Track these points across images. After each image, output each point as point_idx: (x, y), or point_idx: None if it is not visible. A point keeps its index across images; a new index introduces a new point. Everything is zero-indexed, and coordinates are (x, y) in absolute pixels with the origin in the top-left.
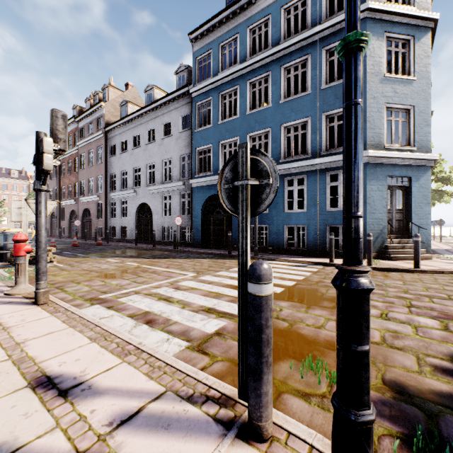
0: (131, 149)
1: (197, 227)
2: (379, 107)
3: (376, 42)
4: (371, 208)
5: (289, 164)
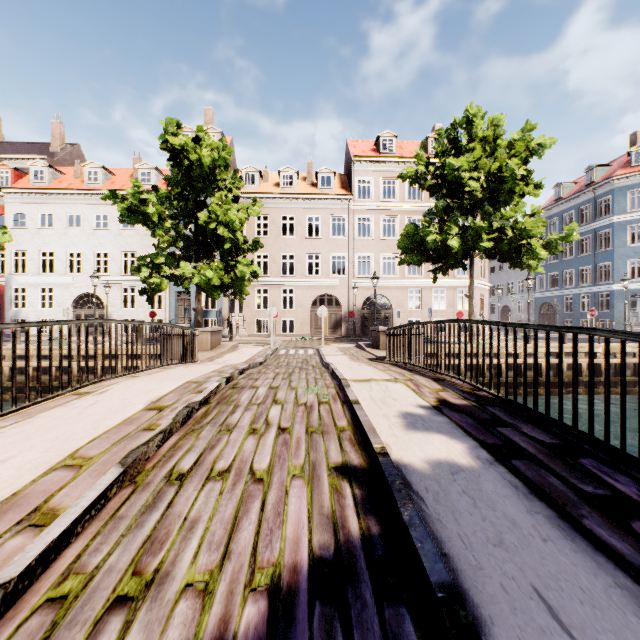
0: (497, 272)
1: (536, 320)
2: (623, 262)
3: (620, 232)
4: (617, 311)
5: (580, 289)
